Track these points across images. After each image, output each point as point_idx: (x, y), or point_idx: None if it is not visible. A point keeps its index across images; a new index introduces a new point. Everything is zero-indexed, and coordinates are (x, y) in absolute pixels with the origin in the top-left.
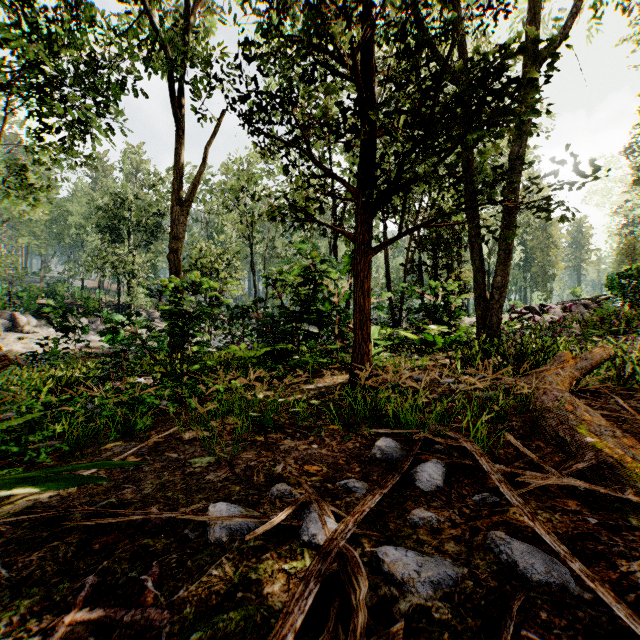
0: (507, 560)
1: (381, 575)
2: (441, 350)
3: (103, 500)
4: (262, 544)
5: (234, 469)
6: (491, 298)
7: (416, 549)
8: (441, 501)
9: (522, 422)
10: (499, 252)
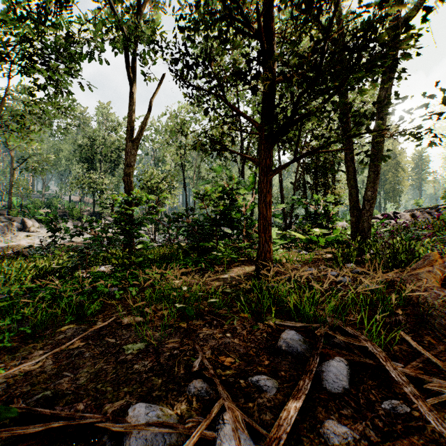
0: None
1: None
2: (323, 247)
3: (39, 392)
4: None
5: (159, 358)
6: (363, 208)
7: None
8: (351, 407)
9: (405, 315)
10: (369, 173)
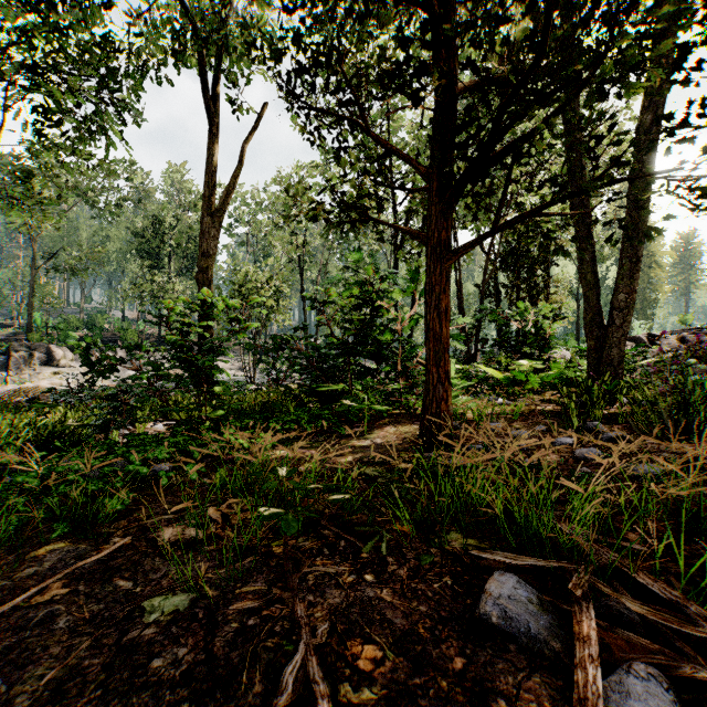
0: None
1: None
2: (534, 391)
3: None
4: None
5: (213, 638)
6: (610, 323)
7: None
8: None
9: None
10: (622, 260)
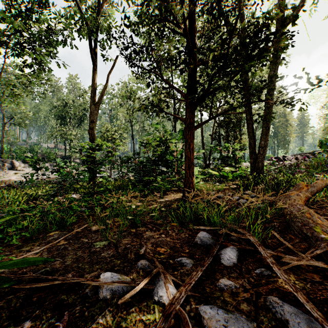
0: (281, 317)
1: (202, 326)
2: (231, 180)
3: (42, 268)
4: (130, 301)
5: (118, 249)
6: (258, 153)
7: (223, 307)
8: (236, 273)
9: (279, 222)
10: (263, 128)
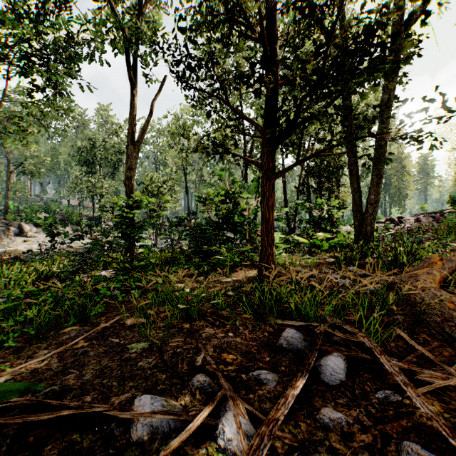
0: None
1: None
2: (326, 251)
3: (47, 387)
4: (180, 445)
5: (163, 356)
6: (366, 212)
7: None
8: (346, 397)
9: (404, 315)
10: (372, 176)
